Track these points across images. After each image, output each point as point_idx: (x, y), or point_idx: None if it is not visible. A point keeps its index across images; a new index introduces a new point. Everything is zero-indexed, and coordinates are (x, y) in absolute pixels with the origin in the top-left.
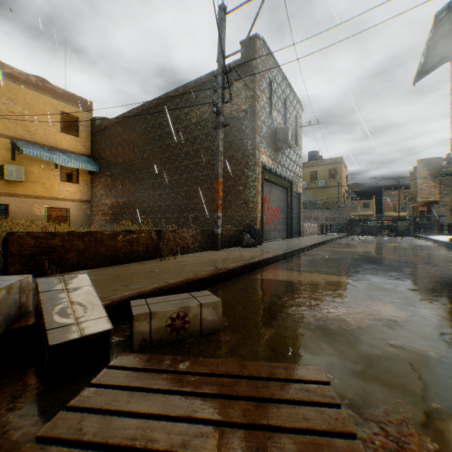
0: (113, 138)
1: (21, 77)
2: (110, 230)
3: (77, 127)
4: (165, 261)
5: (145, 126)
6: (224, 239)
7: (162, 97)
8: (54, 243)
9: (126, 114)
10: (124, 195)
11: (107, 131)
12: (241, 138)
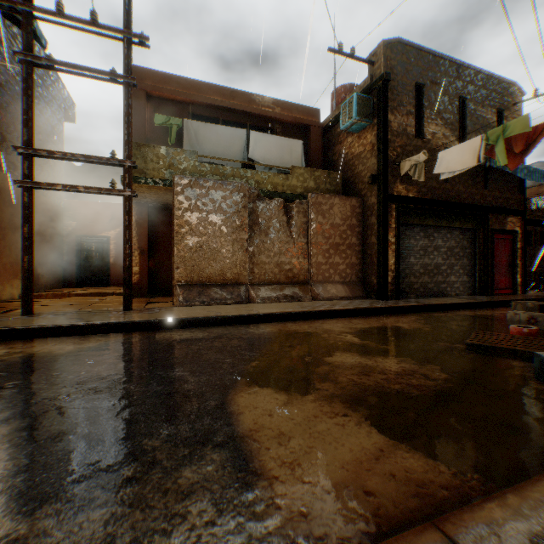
0: None
1: None
2: None
3: None
4: None
5: None
6: None
7: None
8: None
9: None
10: None
11: None
12: None
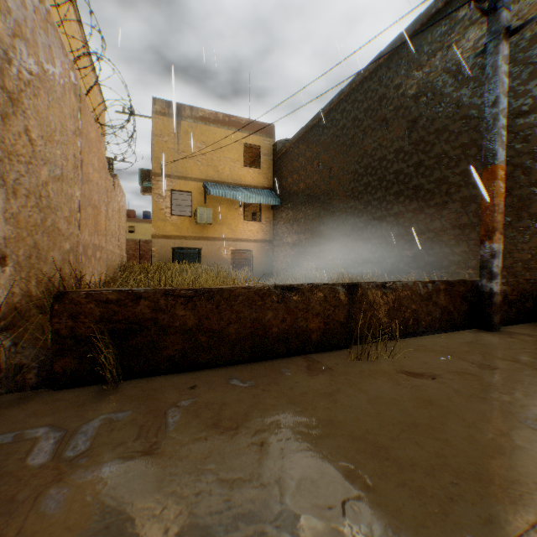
0: (294, 160)
1: (210, 117)
2: (249, 286)
3: (259, 158)
4: (368, 364)
5: (333, 131)
6: (501, 304)
7: (356, 79)
8: (137, 313)
9: (309, 123)
10: (307, 230)
11: (288, 153)
12: (528, 84)
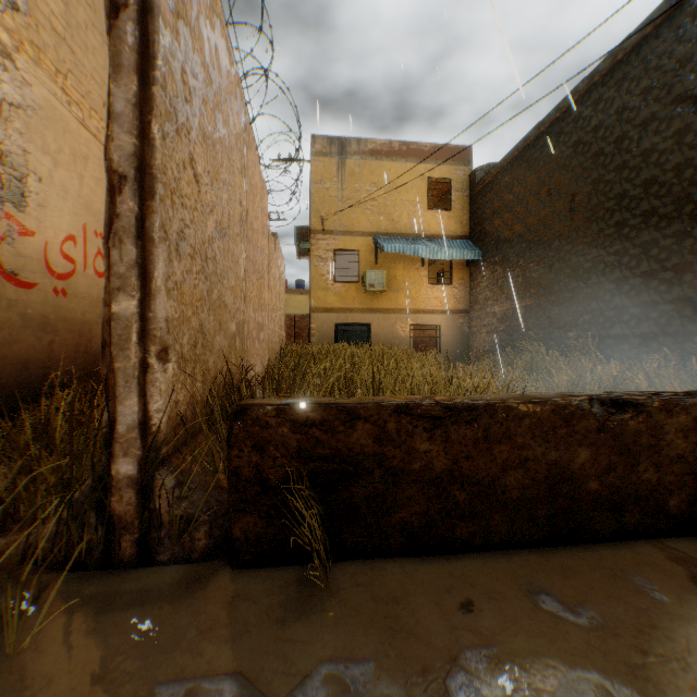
0: (505, 191)
1: (382, 149)
2: (540, 398)
3: (449, 196)
4: None
5: (576, 138)
6: None
7: (624, 45)
8: (352, 444)
9: (532, 133)
10: (527, 293)
11: (495, 183)
12: None
